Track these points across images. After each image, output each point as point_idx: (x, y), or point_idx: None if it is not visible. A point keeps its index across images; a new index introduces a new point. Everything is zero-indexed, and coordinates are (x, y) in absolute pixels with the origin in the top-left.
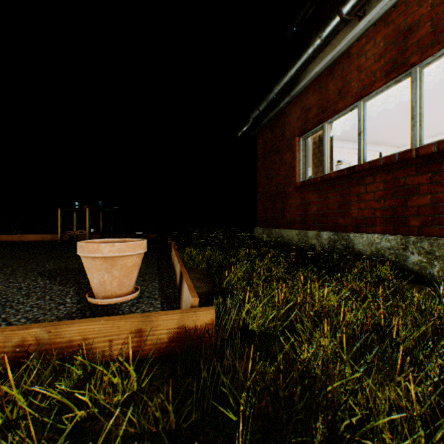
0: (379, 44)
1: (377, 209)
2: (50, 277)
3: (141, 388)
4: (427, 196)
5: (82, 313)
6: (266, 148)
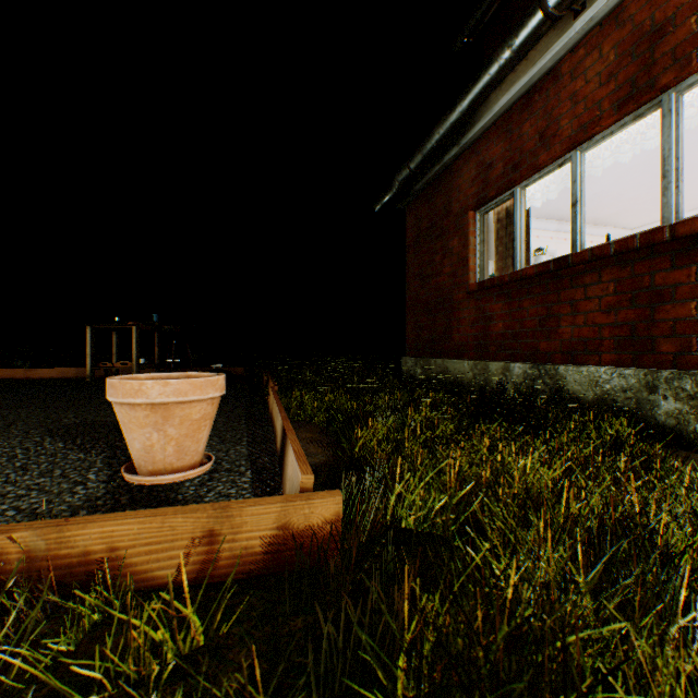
0: (608, 55)
1: (603, 326)
2: (66, 438)
3: (211, 641)
4: (689, 304)
5: (113, 499)
6: (420, 229)
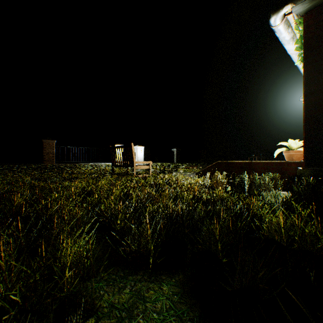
0: None
1: None
2: None
3: None
4: None
5: None
6: None
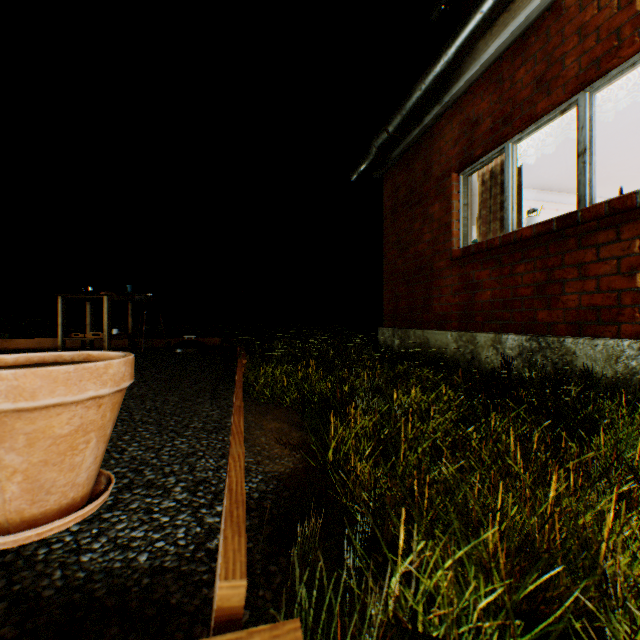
0: None
1: (624, 292)
2: None
3: None
4: None
5: None
6: (397, 197)
